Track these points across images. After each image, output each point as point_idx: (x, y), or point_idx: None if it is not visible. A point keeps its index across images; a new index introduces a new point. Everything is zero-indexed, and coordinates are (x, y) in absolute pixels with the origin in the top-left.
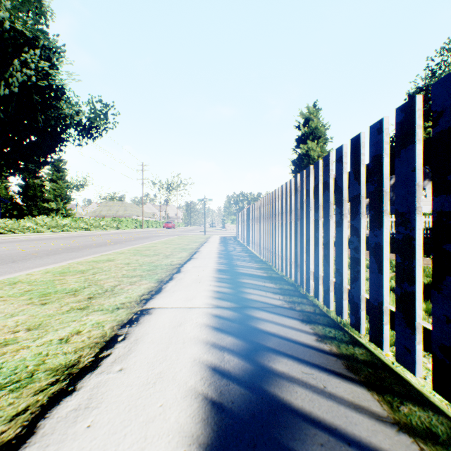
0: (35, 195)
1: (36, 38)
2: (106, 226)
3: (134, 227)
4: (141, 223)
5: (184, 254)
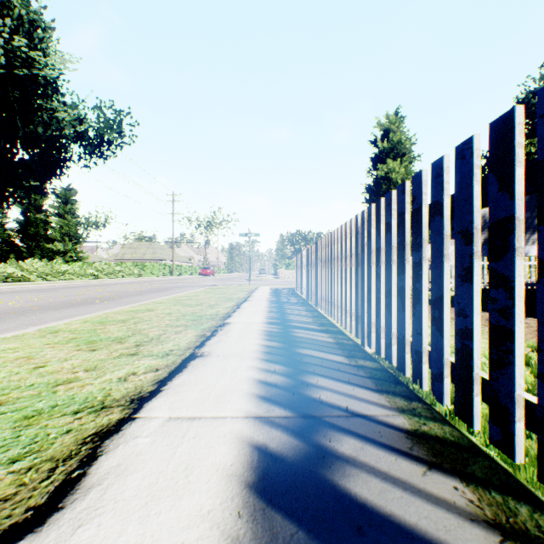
0: (37, 234)
1: (9, 4)
2: (123, 273)
3: (161, 275)
4: (171, 269)
5: (185, 338)
